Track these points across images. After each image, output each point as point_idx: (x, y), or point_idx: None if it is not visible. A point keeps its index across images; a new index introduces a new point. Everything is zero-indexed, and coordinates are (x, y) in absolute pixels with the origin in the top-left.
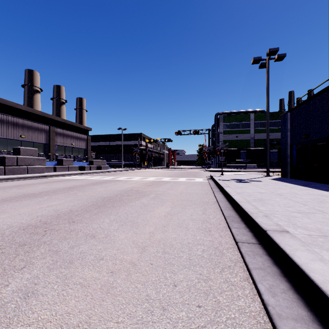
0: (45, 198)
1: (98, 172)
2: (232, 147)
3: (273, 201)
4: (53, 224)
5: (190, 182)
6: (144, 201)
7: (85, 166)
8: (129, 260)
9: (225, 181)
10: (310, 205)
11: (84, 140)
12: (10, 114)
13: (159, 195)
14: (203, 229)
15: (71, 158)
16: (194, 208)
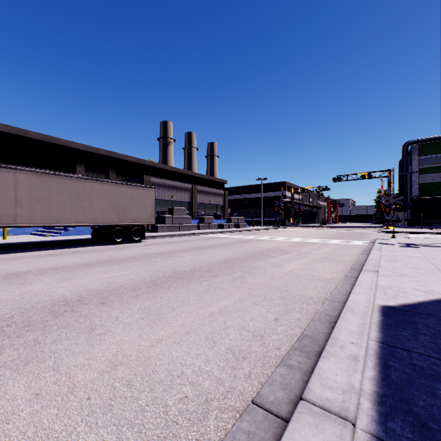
0: (213, 250)
1: (238, 231)
2: (435, 195)
3: (406, 261)
4: (232, 262)
5: (343, 245)
6: (287, 256)
7: (224, 224)
8: (279, 276)
9: (385, 245)
10: (438, 266)
11: (221, 195)
12: (160, 176)
13: (301, 253)
14: (327, 272)
15: (210, 216)
16: (328, 263)
